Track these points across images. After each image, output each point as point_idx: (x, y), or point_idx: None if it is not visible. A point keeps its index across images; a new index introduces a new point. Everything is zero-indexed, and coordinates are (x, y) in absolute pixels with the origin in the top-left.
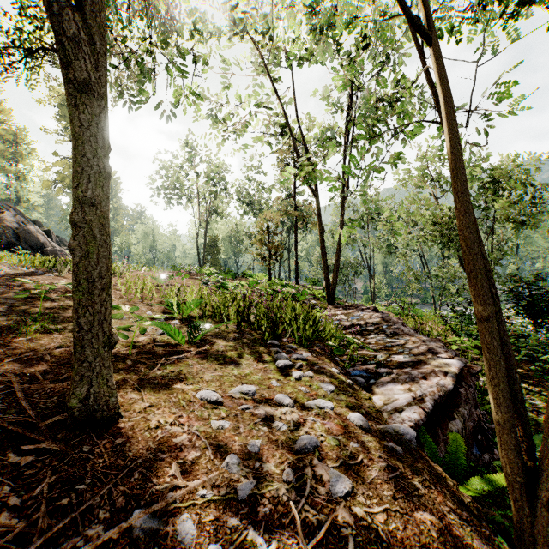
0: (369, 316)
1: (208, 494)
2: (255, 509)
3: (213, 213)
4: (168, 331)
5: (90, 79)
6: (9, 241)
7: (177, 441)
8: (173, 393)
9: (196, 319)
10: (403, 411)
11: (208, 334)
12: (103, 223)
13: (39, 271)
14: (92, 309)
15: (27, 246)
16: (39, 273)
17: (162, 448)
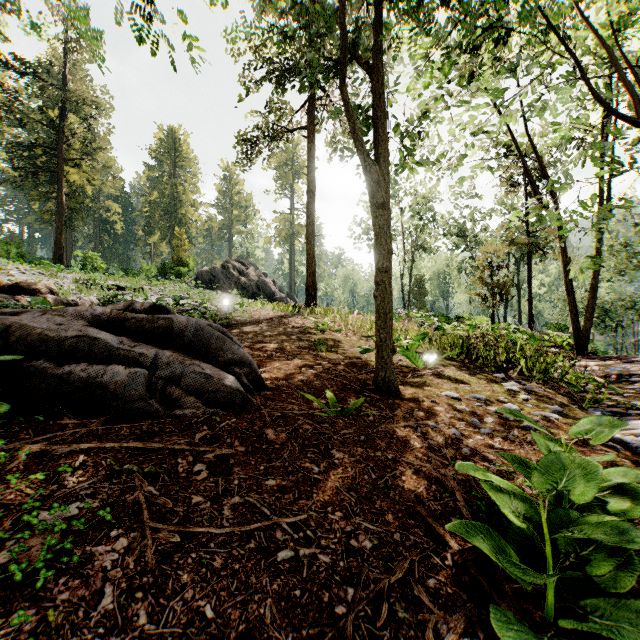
0: (638, 368)
1: (463, 427)
2: (492, 438)
3: (418, 249)
4: (409, 356)
5: (384, 201)
6: (253, 291)
7: (437, 408)
8: (425, 390)
9: (424, 352)
10: (639, 435)
11: (436, 365)
12: (390, 281)
13: (290, 314)
14: (386, 330)
15: (264, 295)
16: (290, 316)
17: (430, 409)
